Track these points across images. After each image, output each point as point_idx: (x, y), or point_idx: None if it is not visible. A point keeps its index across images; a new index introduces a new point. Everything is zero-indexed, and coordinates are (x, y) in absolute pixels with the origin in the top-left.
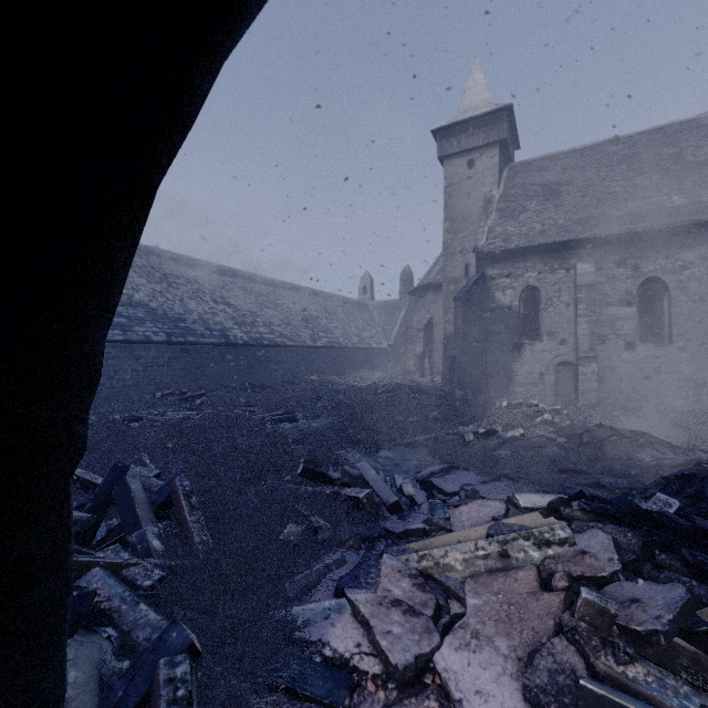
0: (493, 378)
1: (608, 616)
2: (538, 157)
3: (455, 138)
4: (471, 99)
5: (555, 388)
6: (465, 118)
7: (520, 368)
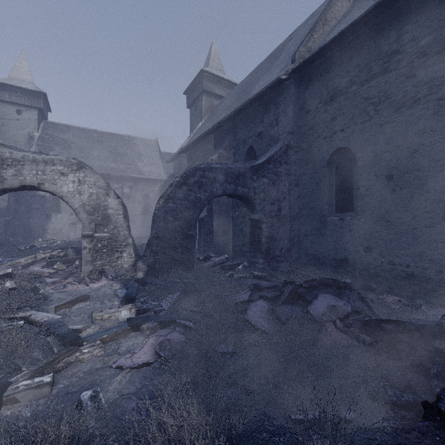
0: (35, 232)
1: (54, 255)
2: (61, 123)
3: (7, 92)
4: (19, 73)
5: (68, 234)
6: (15, 85)
7: (50, 226)
